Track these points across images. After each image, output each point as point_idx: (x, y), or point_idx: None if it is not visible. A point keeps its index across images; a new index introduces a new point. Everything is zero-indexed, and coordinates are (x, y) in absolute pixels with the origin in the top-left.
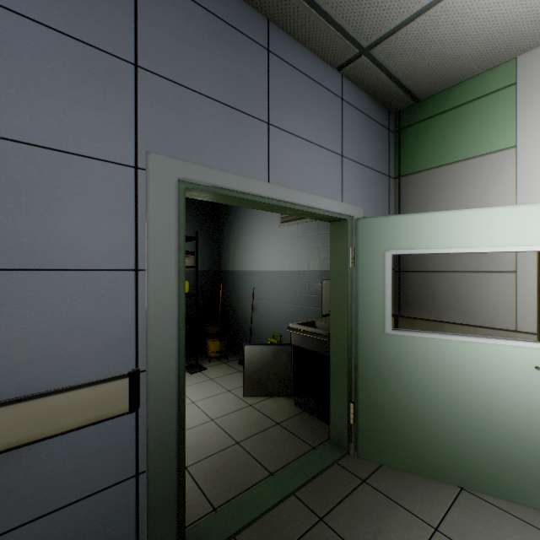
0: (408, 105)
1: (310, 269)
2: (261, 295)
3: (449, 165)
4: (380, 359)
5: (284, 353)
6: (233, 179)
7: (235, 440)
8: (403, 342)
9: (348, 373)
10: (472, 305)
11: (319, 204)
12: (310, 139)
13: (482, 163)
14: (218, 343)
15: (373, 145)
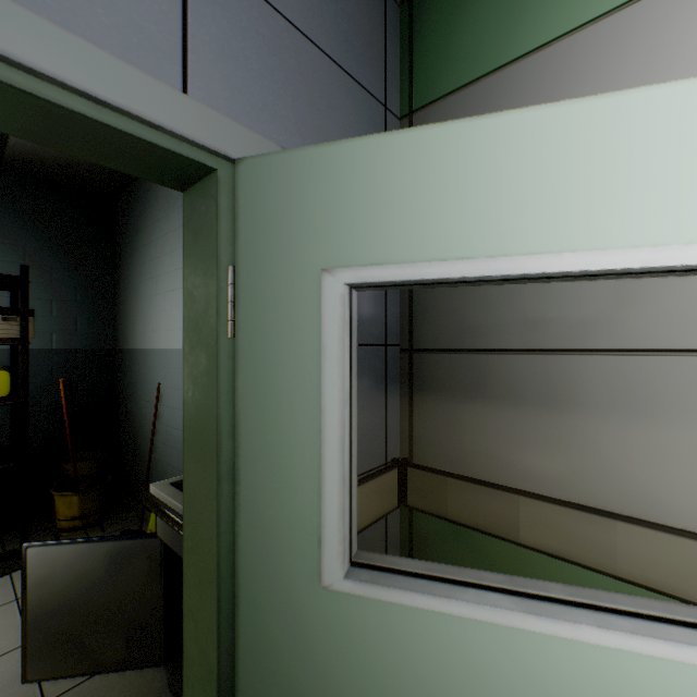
0: None
1: None
2: (170, 399)
3: (531, 57)
4: (307, 681)
5: (142, 559)
6: None
7: None
8: (386, 623)
9: None
10: (594, 446)
11: None
12: None
13: (624, 28)
14: (75, 501)
15: None
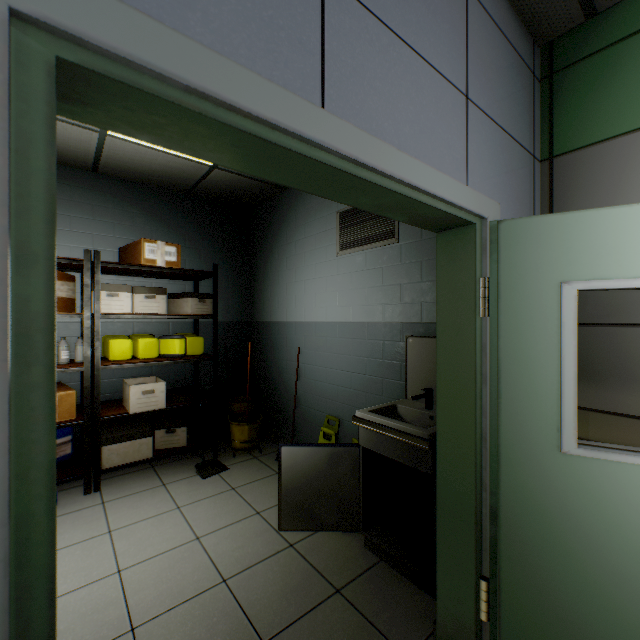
0: (572, 27)
1: (387, 320)
2: (310, 358)
3: None
4: (548, 505)
5: (347, 460)
6: (224, 71)
7: (260, 635)
8: (604, 473)
9: (477, 522)
10: None
11: (429, 183)
12: (412, 43)
13: None
14: (246, 429)
15: (512, 93)
